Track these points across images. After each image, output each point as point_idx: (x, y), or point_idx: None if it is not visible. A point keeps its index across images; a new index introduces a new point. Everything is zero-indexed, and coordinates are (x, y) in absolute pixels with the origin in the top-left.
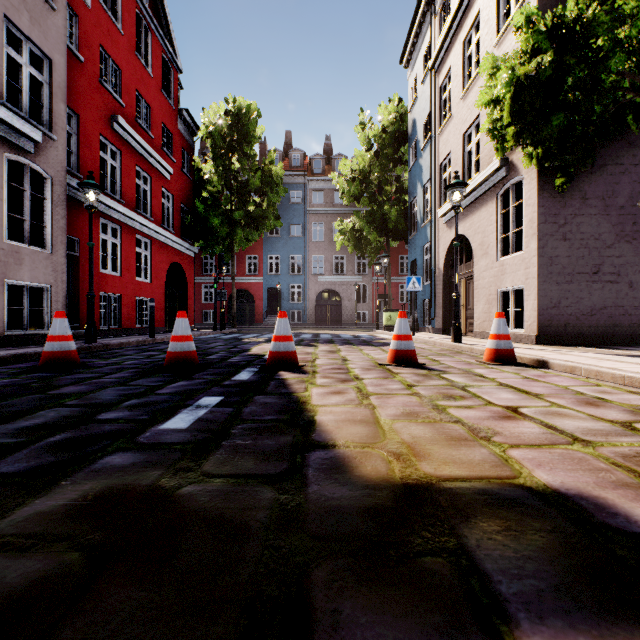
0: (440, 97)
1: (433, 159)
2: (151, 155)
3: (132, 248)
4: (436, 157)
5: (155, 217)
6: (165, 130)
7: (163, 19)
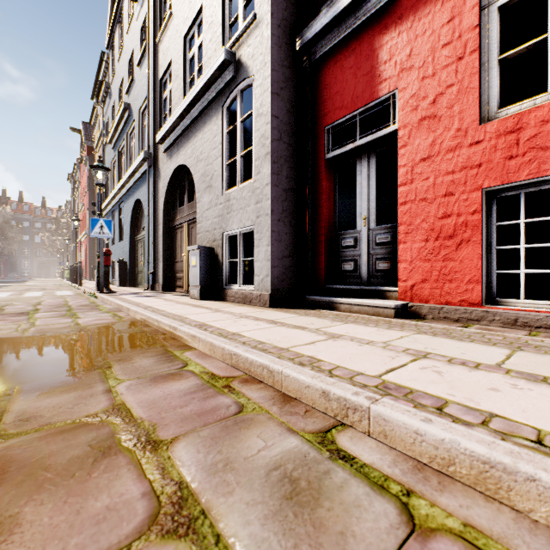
0: None
1: None
2: None
3: None
4: None
5: None
6: None
7: None
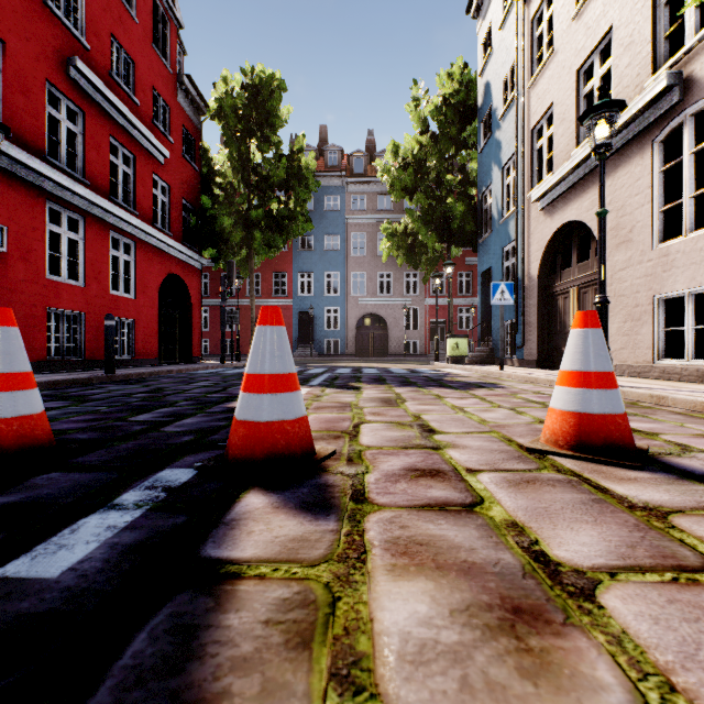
0: (532, 34)
1: (520, 125)
2: (134, 126)
3: (104, 249)
4: (525, 121)
5: (142, 211)
6: (158, 99)
7: None
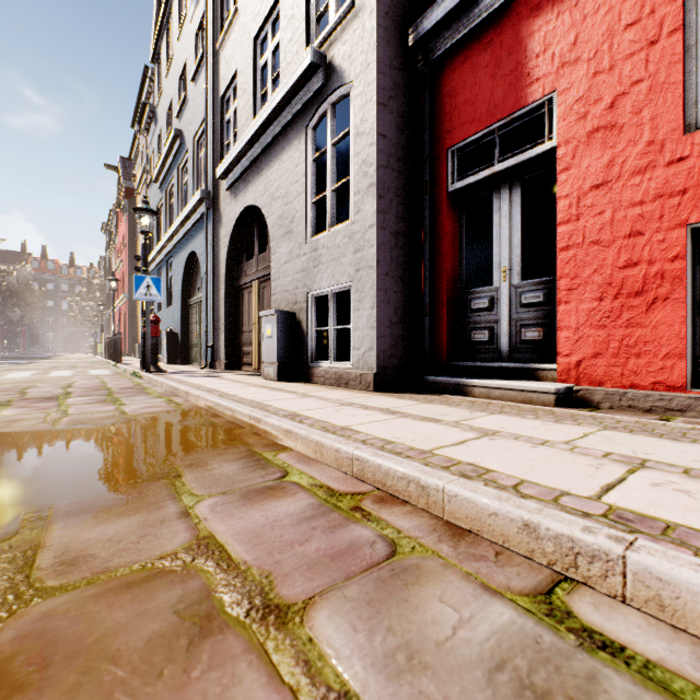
0: None
1: None
2: None
3: None
4: None
5: None
6: None
7: None
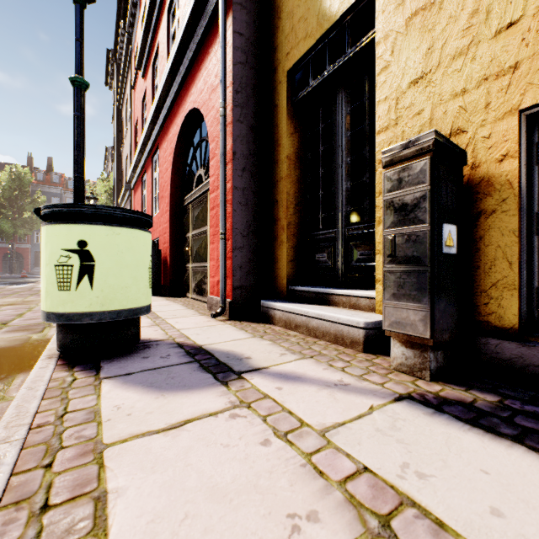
0: None
1: None
2: None
3: None
4: None
5: None
6: None
7: None
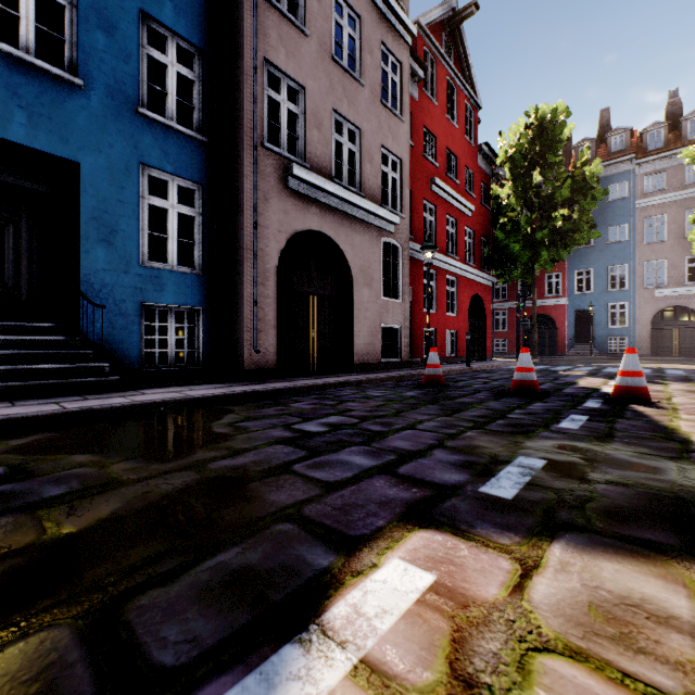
0: None
1: None
2: (457, 200)
3: (443, 287)
4: None
5: (459, 256)
6: (467, 171)
7: (465, 69)
